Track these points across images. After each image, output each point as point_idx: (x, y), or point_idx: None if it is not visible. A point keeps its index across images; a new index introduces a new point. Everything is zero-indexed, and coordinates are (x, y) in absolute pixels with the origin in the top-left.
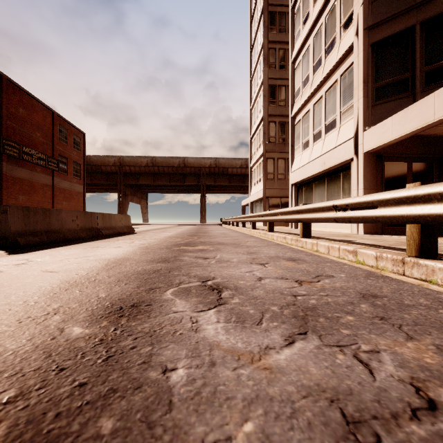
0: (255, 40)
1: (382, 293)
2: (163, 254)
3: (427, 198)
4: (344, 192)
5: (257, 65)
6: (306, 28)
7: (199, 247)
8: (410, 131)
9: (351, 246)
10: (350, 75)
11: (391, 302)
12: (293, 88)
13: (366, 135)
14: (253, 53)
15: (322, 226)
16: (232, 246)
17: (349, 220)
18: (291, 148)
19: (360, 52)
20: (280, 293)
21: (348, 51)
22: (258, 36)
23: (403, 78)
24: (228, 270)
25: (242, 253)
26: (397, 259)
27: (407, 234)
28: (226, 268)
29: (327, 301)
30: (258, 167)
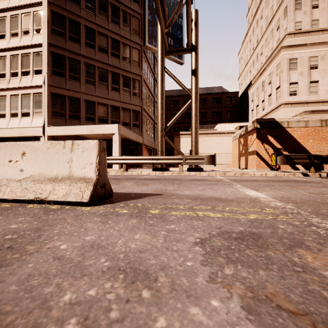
0: None
1: None
2: None
3: None
4: None
5: None
6: (4, 44)
7: None
8: (66, 134)
9: None
10: (40, 97)
11: None
12: None
13: (49, 129)
14: None
15: None
16: None
17: None
18: None
19: (46, 93)
20: None
21: (39, 86)
22: None
23: (62, 112)
24: None
25: None
26: None
27: None
28: None
29: None
30: None
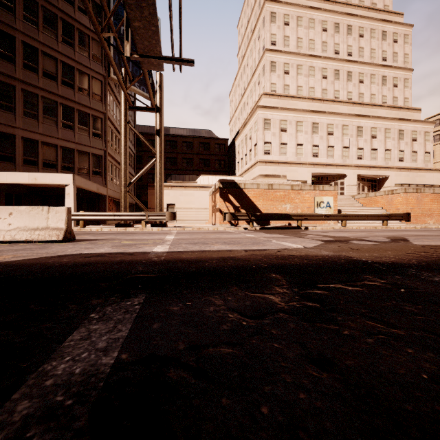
0: None
1: None
2: None
3: None
4: None
5: None
6: None
7: None
8: None
9: None
10: None
11: None
12: None
13: None
14: None
15: None
16: None
17: None
18: None
19: None
20: None
21: None
22: None
23: None
24: None
25: None
26: None
27: None
28: None
29: None
30: None
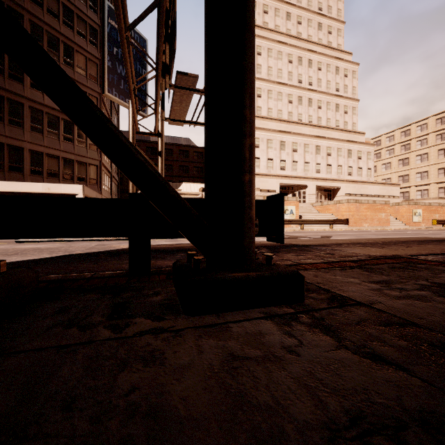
0: None
1: None
2: None
3: None
4: None
5: None
6: None
7: None
8: (11, 191)
9: None
10: None
11: None
12: None
13: None
14: None
15: None
16: None
17: None
18: None
19: None
20: None
21: None
22: None
23: None
24: None
25: None
26: None
27: None
28: None
29: None
30: None
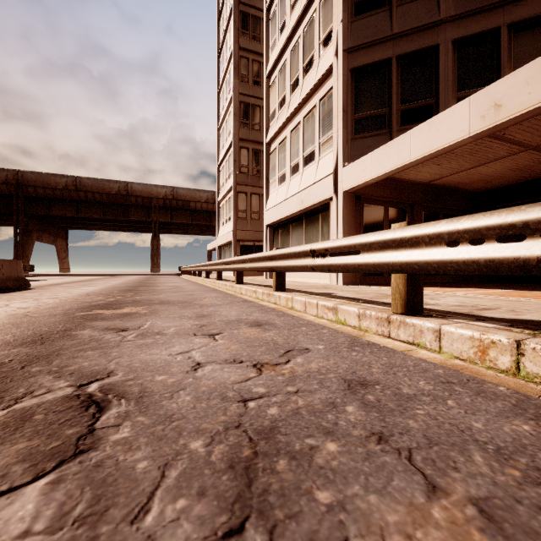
0: (223, 43)
1: (372, 376)
2: (47, 326)
3: (414, 241)
4: (323, 237)
5: (226, 74)
6: (283, 38)
7: (124, 310)
8: (388, 170)
9: (331, 302)
10: (329, 101)
11: (386, 393)
12: (268, 108)
13: (346, 171)
14: (222, 59)
15: (300, 276)
16: (179, 306)
17: (329, 269)
18: (265, 181)
19: (340, 76)
20: (221, 396)
21: (327, 73)
22: (227, 38)
23: (381, 113)
24: (149, 352)
25: (189, 317)
26: (382, 317)
27: (392, 286)
28: (147, 349)
29: (297, 406)
30: (227, 203)
